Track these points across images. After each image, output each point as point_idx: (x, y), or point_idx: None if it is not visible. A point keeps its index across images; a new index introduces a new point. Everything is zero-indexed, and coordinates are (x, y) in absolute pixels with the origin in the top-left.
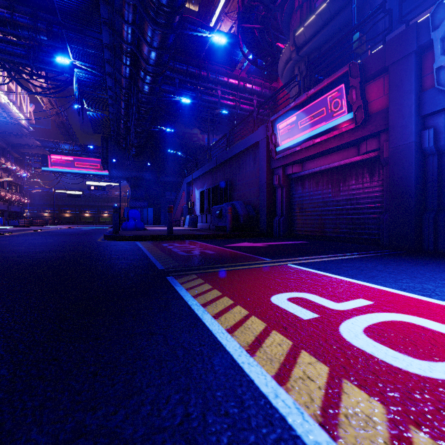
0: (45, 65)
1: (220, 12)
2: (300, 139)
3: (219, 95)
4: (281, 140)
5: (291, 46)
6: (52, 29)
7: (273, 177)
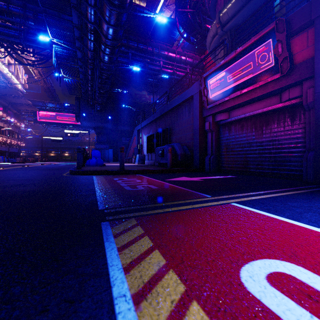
0: (32, 43)
1: (162, 5)
2: (228, 91)
3: (161, 65)
4: (212, 93)
5: (217, 24)
6: (37, 16)
7: (205, 124)
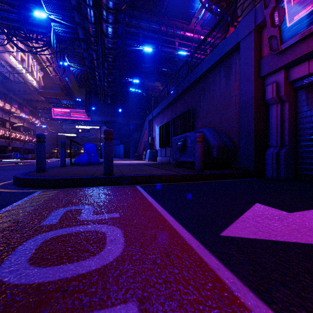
0: (33, 26)
1: None
2: None
3: (176, 46)
4: (296, 11)
5: None
6: None
7: (265, 88)
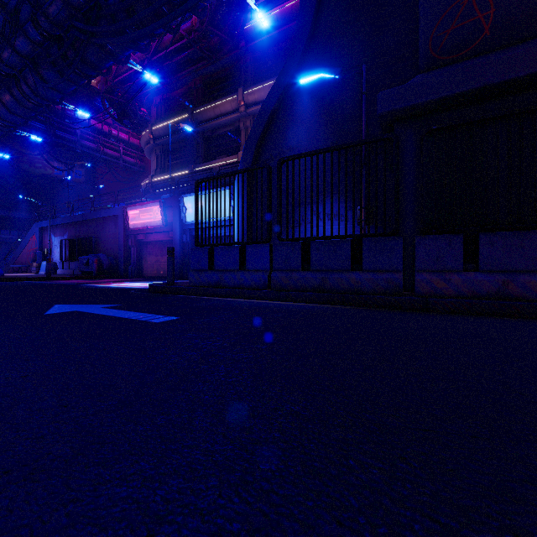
0: None
1: None
2: (142, 223)
3: (78, 135)
4: (132, 221)
5: (150, 135)
6: None
7: (128, 240)
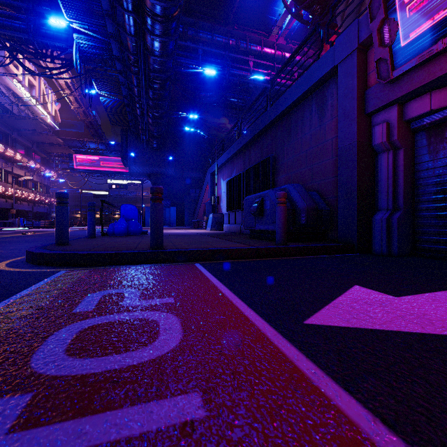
0: (47, 39)
1: None
2: None
3: (251, 67)
4: (413, 26)
5: None
6: None
7: (372, 130)
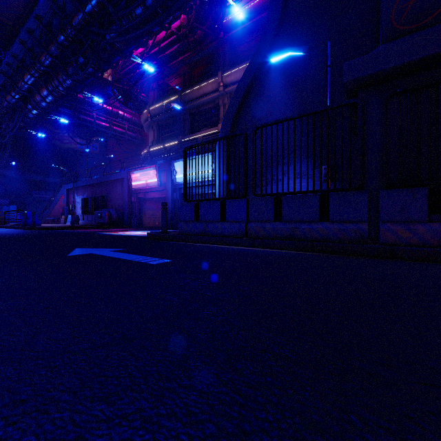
0: None
1: None
2: (142, 184)
3: (95, 117)
4: (134, 182)
5: (148, 114)
6: None
7: (132, 198)
